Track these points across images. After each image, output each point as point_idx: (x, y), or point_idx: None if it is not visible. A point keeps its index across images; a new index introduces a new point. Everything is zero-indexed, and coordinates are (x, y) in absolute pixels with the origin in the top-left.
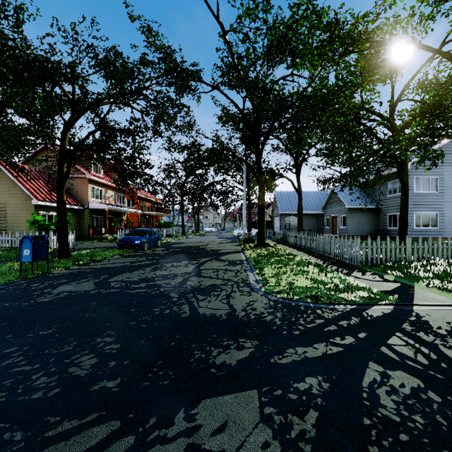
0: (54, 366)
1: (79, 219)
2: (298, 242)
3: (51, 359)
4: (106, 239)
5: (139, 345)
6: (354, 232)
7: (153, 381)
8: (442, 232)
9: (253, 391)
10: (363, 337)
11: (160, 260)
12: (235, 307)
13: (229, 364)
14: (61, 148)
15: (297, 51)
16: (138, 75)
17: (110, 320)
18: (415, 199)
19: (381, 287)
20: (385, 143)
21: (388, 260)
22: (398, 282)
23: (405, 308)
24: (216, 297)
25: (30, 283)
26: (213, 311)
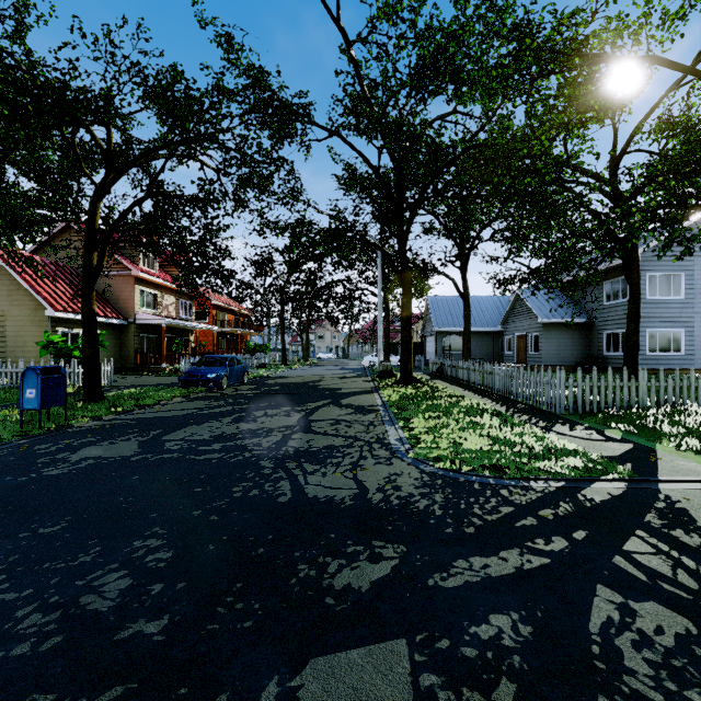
0: (57, 593)
1: (120, 341)
2: (464, 376)
3: (54, 580)
4: (162, 372)
5: (205, 552)
6: (552, 361)
7: (225, 621)
8: (691, 360)
9: (400, 642)
10: (582, 539)
11: (247, 405)
12: (366, 485)
13: (358, 588)
14: (89, 227)
15: (463, 74)
16: (209, 108)
17: (159, 507)
18: (648, 309)
19: (602, 450)
20: (609, 218)
21: (609, 405)
22: (629, 441)
23: (645, 486)
24: (335, 468)
25: (35, 443)
26: (330, 491)
